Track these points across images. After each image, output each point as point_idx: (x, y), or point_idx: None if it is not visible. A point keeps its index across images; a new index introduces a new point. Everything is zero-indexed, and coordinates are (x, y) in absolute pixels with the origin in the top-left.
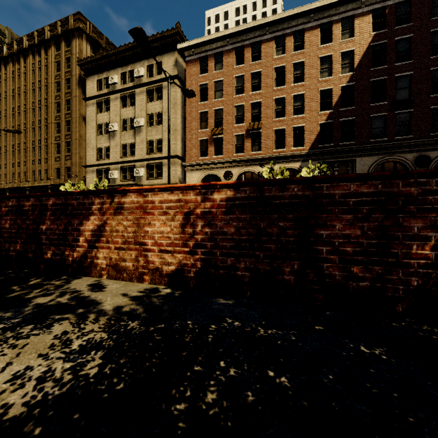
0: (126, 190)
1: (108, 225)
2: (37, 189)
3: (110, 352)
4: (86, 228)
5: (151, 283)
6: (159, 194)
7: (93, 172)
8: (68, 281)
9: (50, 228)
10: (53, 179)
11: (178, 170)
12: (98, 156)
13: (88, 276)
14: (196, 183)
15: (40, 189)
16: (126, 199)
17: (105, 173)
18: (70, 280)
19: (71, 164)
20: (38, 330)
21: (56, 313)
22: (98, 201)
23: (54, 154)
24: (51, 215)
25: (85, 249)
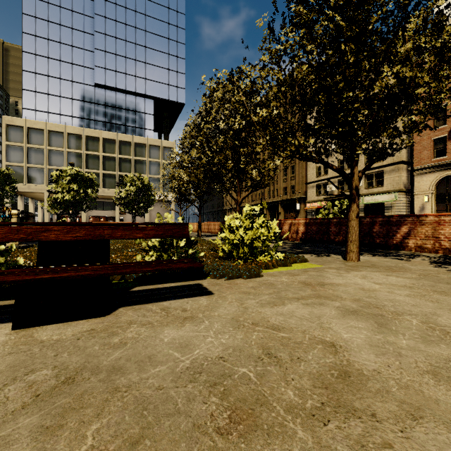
0: (427, 215)
1: (415, 229)
2: (271, 204)
3: (450, 260)
4: (401, 230)
5: (443, 254)
6: (448, 217)
7: (313, 187)
8: (396, 251)
9: (378, 230)
10: (282, 196)
11: (403, 175)
12: (317, 173)
13: (402, 250)
14: (427, 187)
15: (273, 204)
16: (427, 219)
17: (323, 187)
18: (397, 251)
19: (295, 183)
20: (417, 257)
21: (414, 255)
22: (409, 219)
23: (282, 177)
24: (379, 225)
25: (401, 239)
